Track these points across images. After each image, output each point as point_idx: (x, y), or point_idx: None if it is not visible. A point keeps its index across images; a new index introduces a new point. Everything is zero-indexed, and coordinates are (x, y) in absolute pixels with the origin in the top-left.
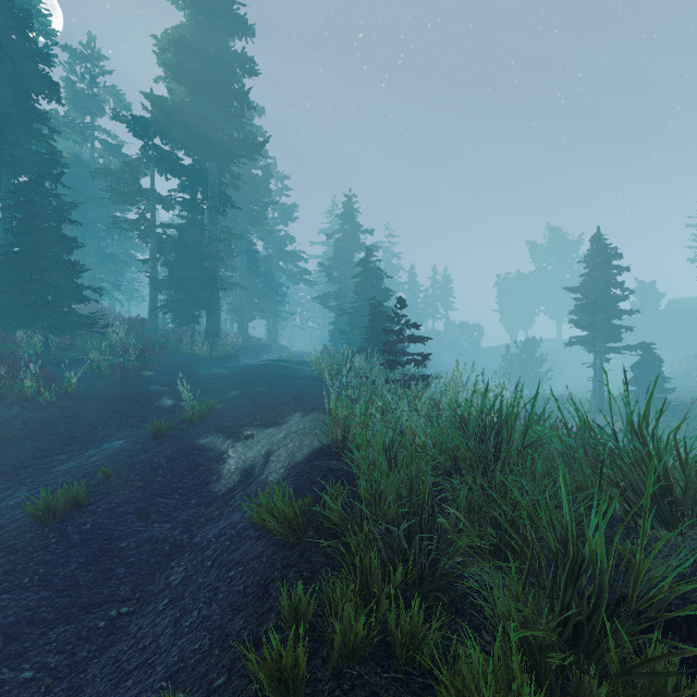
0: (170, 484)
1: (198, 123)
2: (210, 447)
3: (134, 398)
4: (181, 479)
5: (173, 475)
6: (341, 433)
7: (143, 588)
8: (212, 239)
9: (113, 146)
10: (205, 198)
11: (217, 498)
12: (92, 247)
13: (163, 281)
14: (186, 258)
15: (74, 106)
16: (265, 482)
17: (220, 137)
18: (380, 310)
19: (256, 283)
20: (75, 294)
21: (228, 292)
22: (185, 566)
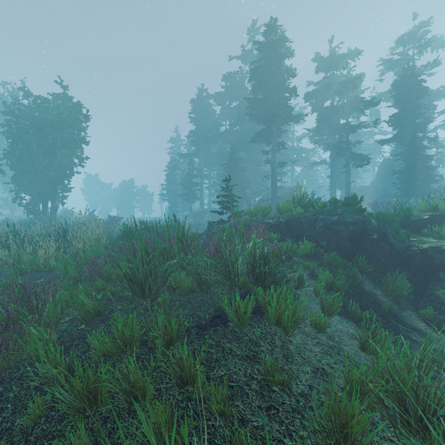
0: None
1: None
2: None
3: None
4: None
5: None
6: None
7: None
8: None
9: None
10: None
11: None
12: None
13: None
14: None
15: None
16: None
17: None
18: None
19: None
20: (429, 180)
21: None
22: None
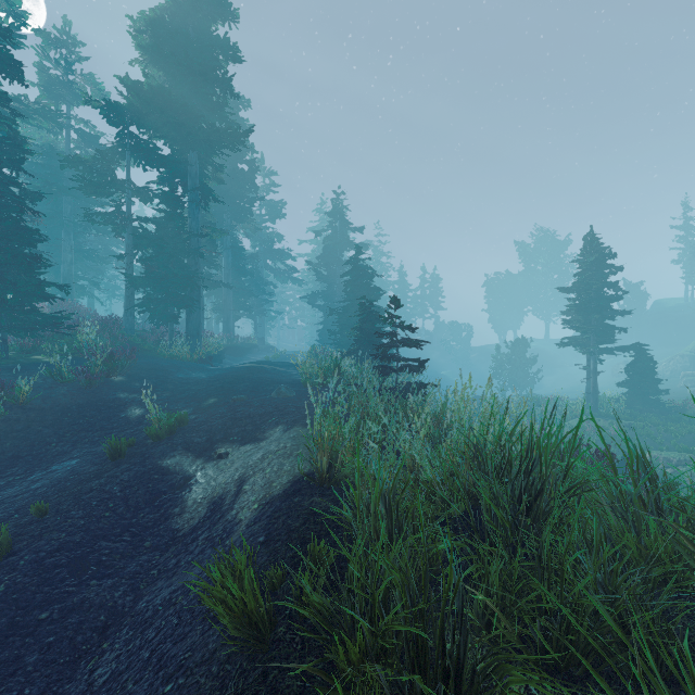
0: (121, 520)
1: (177, 111)
2: (176, 469)
3: (98, 407)
4: (135, 513)
5: (127, 508)
6: (327, 461)
7: (57, 687)
8: (193, 233)
9: (90, 136)
10: (185, 191)
11: (177, 538)
12: (67, 243)
13: (139, 278)
14: (165, 254)
15: (48, 93)
16: (233, 522)
17: (201, 126)
18: (371, 310)
19: (242, 281)
20: (38, 292)
21: (212, 290)
22: (119, 652)
